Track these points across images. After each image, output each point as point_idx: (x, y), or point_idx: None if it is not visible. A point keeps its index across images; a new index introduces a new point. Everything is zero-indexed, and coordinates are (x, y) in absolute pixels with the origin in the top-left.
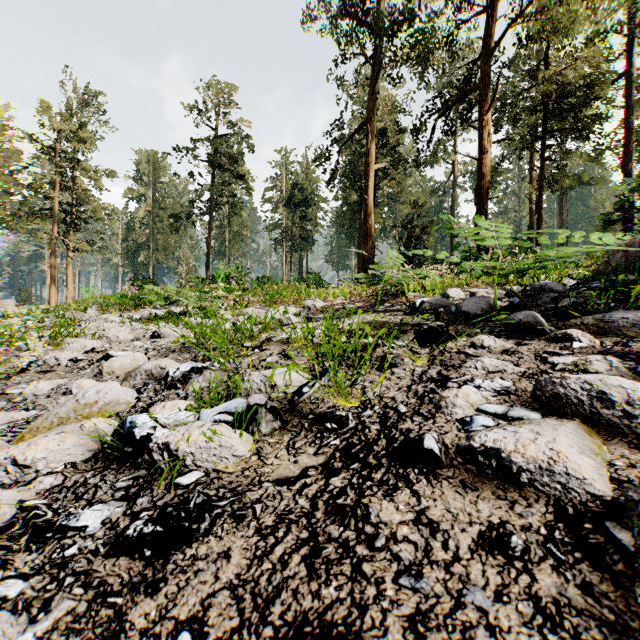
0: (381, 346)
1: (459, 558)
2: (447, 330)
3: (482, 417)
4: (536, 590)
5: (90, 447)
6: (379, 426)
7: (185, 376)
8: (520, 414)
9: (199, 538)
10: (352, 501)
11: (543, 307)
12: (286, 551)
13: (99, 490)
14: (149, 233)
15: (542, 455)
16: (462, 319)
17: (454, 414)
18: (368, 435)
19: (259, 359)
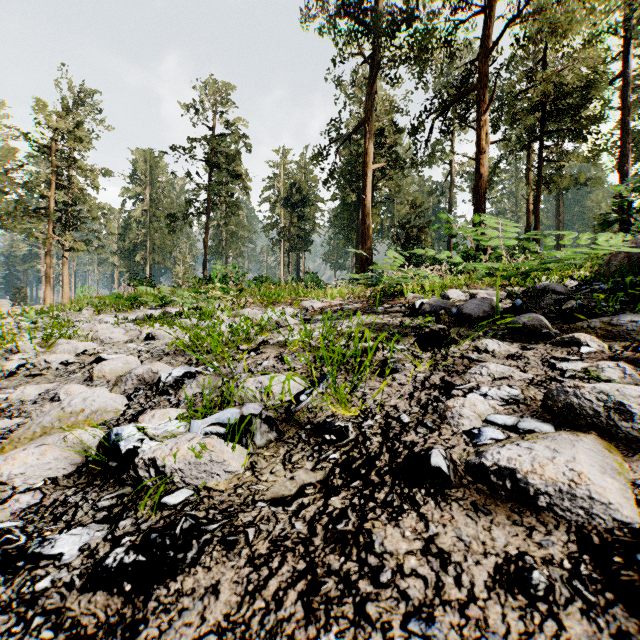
0: (381, 350)
1: (475, 597)
2: (449, 333)
3: (491, 429)
4: (565, 639)
5: (73, 460)
6: (381, 438)
7: (178, 381)
8: (531, 426)
9: (185, 569)
10: (354, 526)
11: (546, 309)
12: (281, 586)
13: (79, 510)
14: (146, 233)
15: (562, 476)
16: (463, 321)
17: (461, 425)
18: (369, 448)
19: (255, 363)
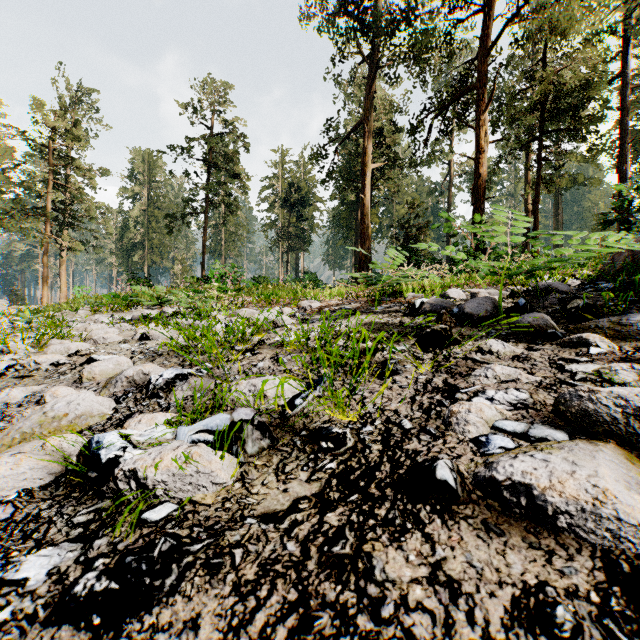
0: (381, 351)
1: (490, 638)
2: (451, 333)
3: (500, 437)
4: None
5: (51, 470)
6: (381, 446)
7: (168, 384)
8: (543, 433)
9: (162, 599)
10: (351, 549)
11: (550, 308)
12: (269, 620)
13: (52, 527)
14: (144, 232)
15: (584, 494)
16: (465, 321)
17: (467, 432)
18: (369, 457)
19: (250, 364)
